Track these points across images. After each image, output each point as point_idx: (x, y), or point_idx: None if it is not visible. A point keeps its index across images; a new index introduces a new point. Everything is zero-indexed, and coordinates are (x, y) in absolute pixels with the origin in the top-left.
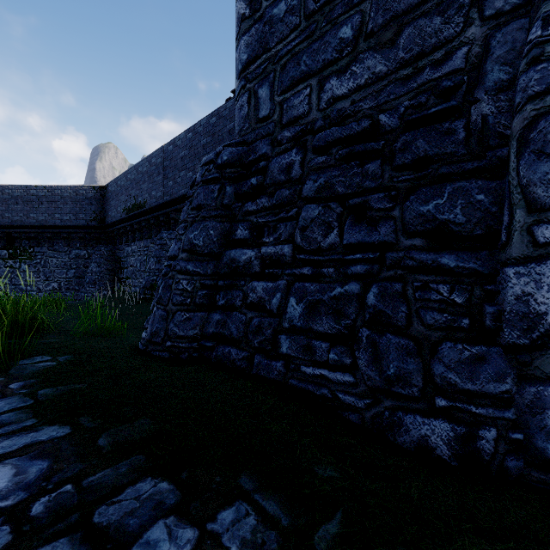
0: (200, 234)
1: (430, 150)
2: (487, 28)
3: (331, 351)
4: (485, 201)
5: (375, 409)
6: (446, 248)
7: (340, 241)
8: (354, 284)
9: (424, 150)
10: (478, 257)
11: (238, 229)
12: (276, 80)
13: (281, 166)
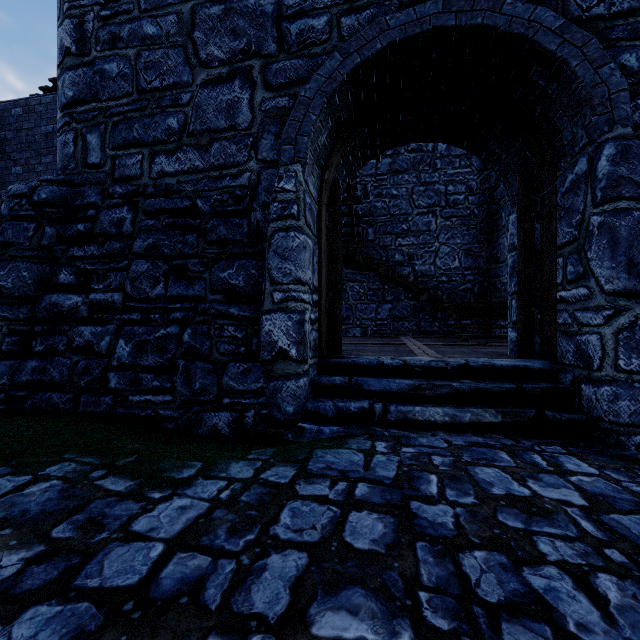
0: (8, 275)
1: (228, 236)
2: (259, 167)
3: (155, 380)
4: (256, 274)
5: (186, 416)
6: (236, 302)
7: (166, 293)
8: (175, 326)
9: (224, 235)
10: (251, 309)
11: (61, 273)
12: (108, 133)
13: (112, 219)
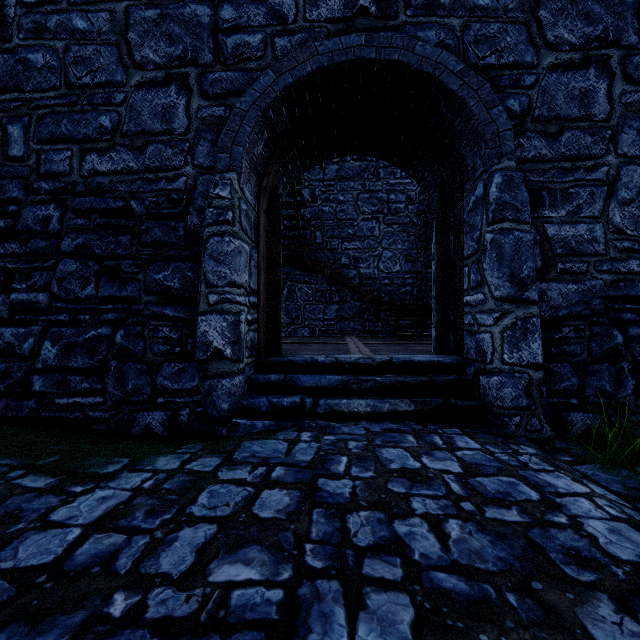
0: None
1: (163, 238)
2: (196, 172)
3: (84, 382)
4: (192, 277)
5: (118, 416)
6: (171, 304)
7: (97, 294)
8: (106, 328)
9: (159, 237)
10: (187, 310)
11: None
12: (32, 126)
13: (37, 216)
